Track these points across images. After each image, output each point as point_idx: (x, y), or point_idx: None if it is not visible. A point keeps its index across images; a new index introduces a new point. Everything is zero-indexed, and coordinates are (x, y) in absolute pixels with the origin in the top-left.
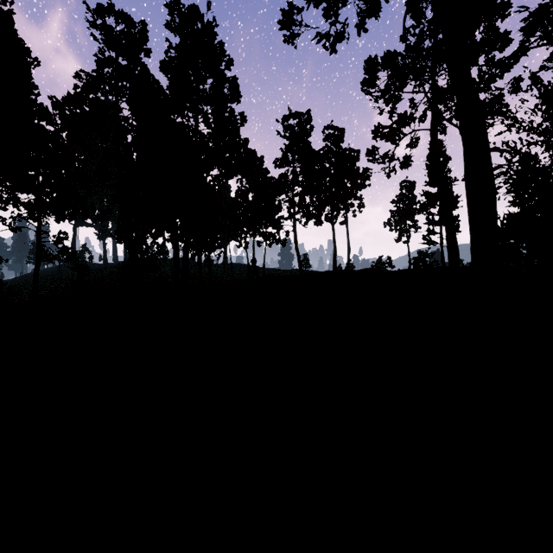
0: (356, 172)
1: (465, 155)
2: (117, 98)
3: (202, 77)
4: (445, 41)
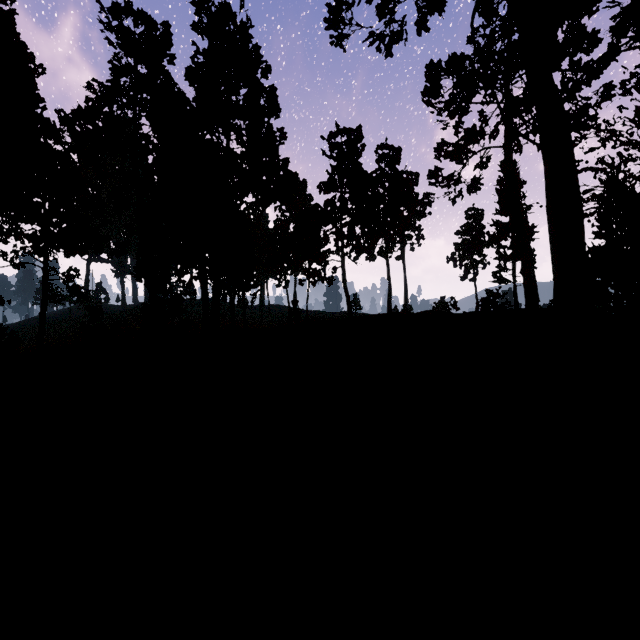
0: (414, 198)
1: (546, 175)
2: (135, 113)
3: (235, 86)
4: (522, 40)
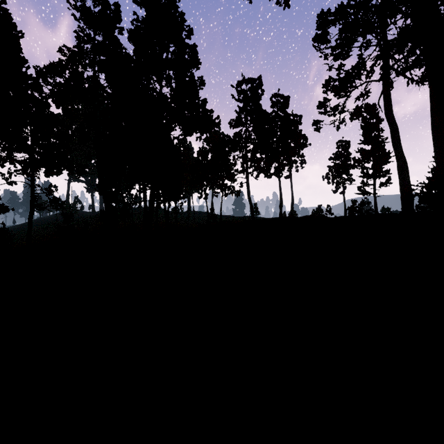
0: (299, 133)
1: (433, 94)
2: (94, 70)
3: (165, 43)
4: None
